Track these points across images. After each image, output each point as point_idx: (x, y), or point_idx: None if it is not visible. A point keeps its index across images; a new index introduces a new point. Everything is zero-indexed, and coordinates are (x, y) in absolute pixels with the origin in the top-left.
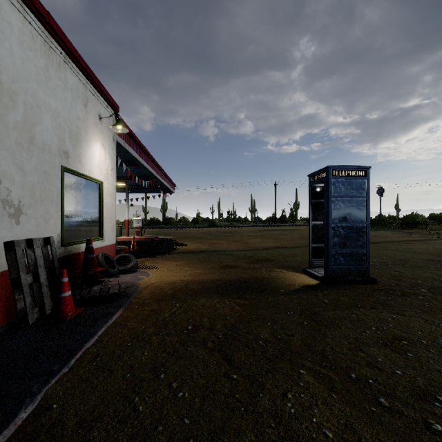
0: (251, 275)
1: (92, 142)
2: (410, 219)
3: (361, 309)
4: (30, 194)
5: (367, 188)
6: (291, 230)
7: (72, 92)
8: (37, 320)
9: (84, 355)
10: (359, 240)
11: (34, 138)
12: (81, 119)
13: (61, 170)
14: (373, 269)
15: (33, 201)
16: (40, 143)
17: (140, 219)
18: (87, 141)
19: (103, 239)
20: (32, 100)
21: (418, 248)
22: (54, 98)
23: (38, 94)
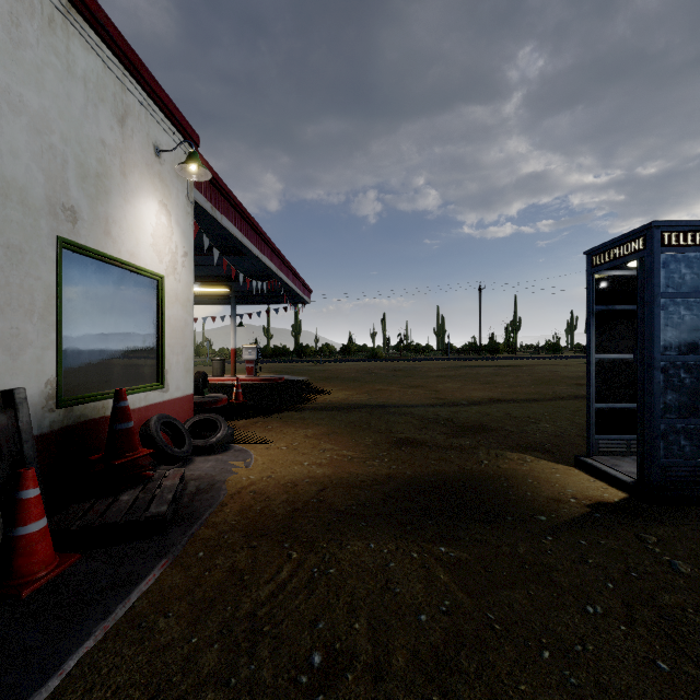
0: (457, 466)
1: (138, 197)
2: None
3: None
4: None
5: None
6: (512, 366)
7: (86, 87)
8: None
9: None
10: None
11: None
12: (110, 147)
13: (56, 245)
14: None
15: None
16: None
17: (254, 347)
18: (126, 192)
19: (166, 386)
20: None
21: None
22: (37, 89)
23: None
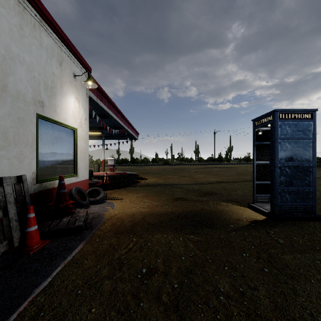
0: (200, 208)
1: (67, 95)
2: None
3: None
4: (3, 137)
5: (313, 129)
6: (228, 167)
7: (47, 51)
8: (4, 254)
9: (29, 306)
10: (305, 179)
11: (7, 87)
12: (56, 75)
13: (36, 117)
14: None
15: (6, 143)
16: (13, 92)
17: (113, 159)
18: (62, 94)
19: (78, 175)
20: (4, 52)
21: None
22: (29, 54)
23: (11, 48)
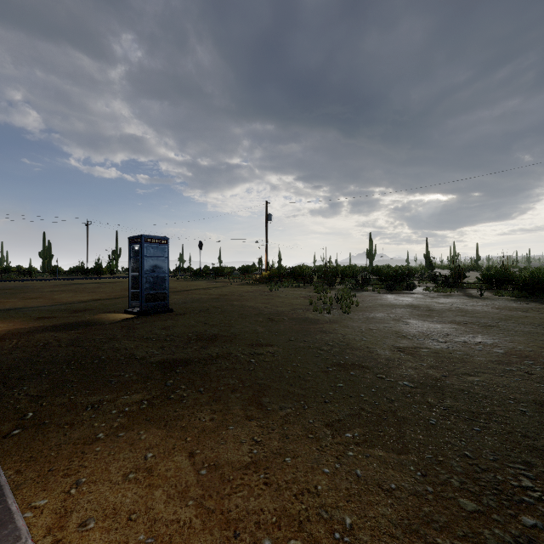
0: (75, 320)
1: None
2: (221, 271)
3: (158, 321)
4: None
5: (168, 251)
6: (111, 282)
7: None
8: None
9: None
10: (163, 285)
11: None
12: None
13: None
14: (176, 306)
15: None
16: None
17: None
18: None
19: None
20: None
21: (213, 292)
22: None
23: None
